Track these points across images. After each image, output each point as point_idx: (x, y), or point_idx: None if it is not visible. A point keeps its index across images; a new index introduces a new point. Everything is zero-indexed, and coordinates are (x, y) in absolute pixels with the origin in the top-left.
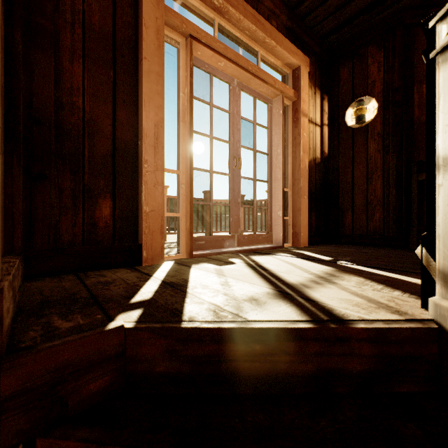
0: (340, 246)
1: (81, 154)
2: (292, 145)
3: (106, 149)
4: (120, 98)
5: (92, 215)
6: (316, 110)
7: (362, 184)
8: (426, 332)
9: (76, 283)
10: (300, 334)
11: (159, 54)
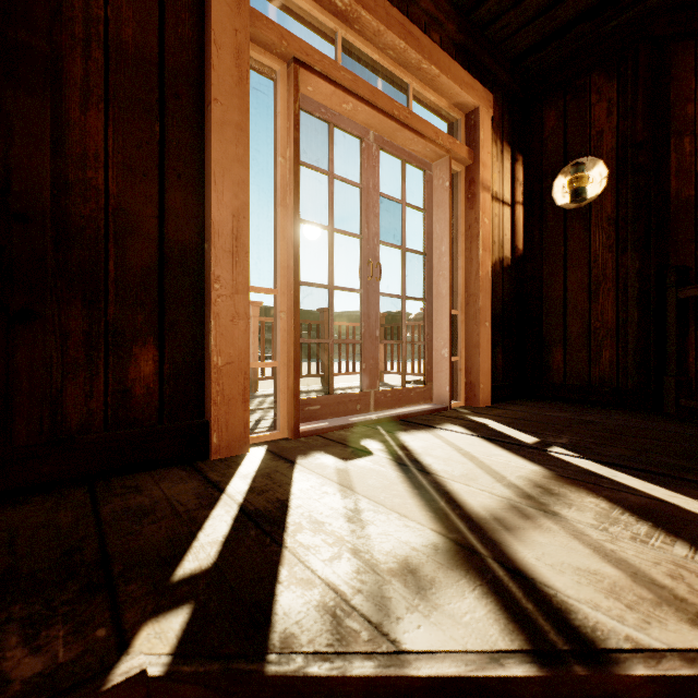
0: (545, 404)
1: (102, 270)
2: (466, 239)
3: (146, 259)
4: (171, 169)
5: (122, 375)
6: (503, 179)
7: (580, 302)
8: None
9: (84, 515)
10: (512, 691)
11: (241, 93)
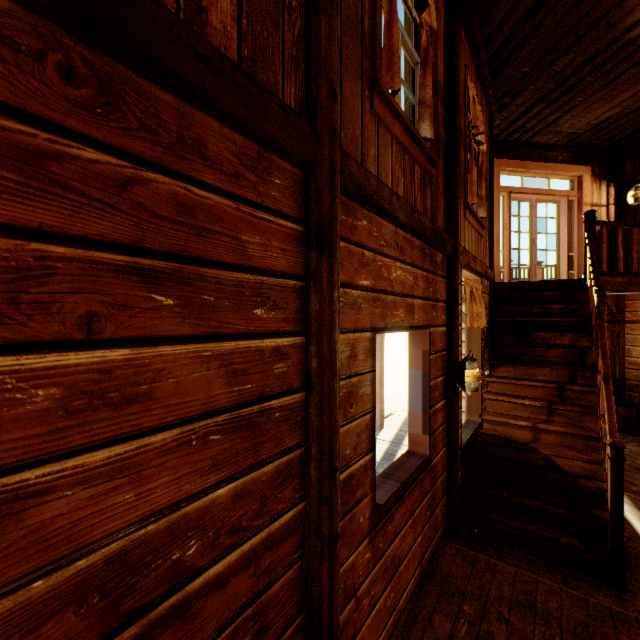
0: None
1: None
2: (577, 225)
3: None
4: None
5: None
6: (601, 196)
7: None
8: (578, 280)
9: None
10: (547, 282)
11: (498, 208)
